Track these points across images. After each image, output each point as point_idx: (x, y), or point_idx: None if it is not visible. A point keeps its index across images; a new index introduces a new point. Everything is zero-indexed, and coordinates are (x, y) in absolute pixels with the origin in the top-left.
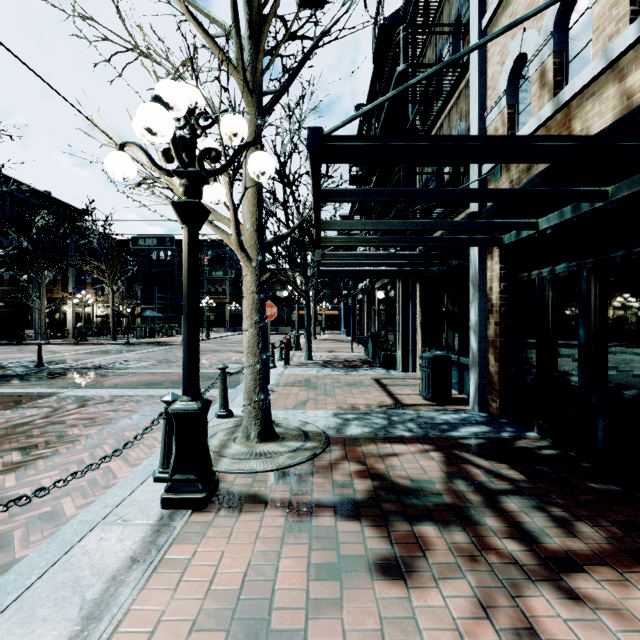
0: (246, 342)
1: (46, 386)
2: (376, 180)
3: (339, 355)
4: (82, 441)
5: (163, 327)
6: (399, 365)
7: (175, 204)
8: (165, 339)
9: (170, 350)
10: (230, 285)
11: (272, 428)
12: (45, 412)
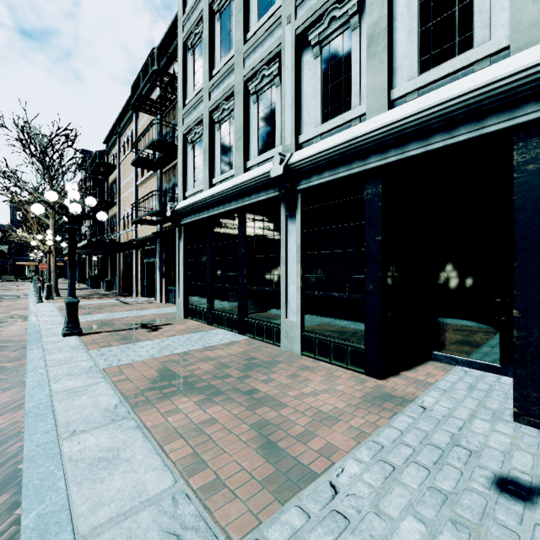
0: (52, 275)
1: None
2: None
3: None
4: None
5: None
6: (102, 287)
7: (47, 251)
8: None
9: None
10: None
11: (59, 295)
12: None
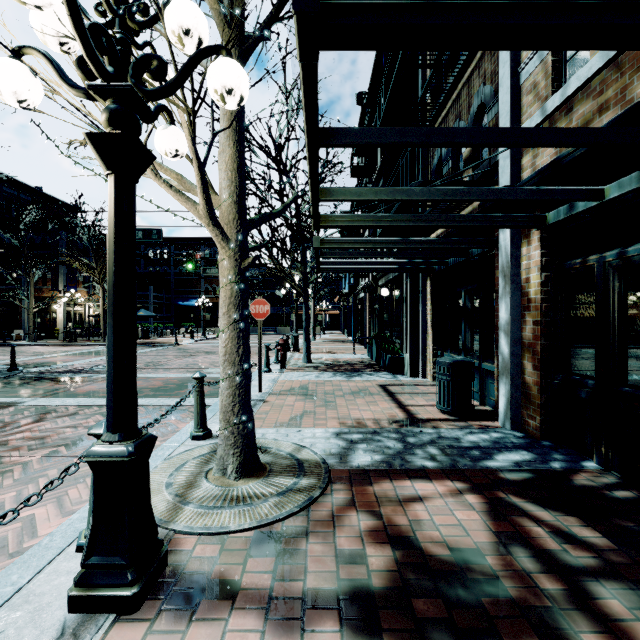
0: (222, 347)
1: (9, 394)
2: (380, 168)
3: (340, 357)
4: (16, 472)
5: (157, 327)
6: (407, 369)
7: (92, 136)
8: (159, 339)
9: (161, 351)
10: None
11: (256, 458)
12: None
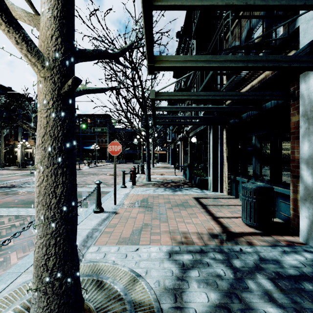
0: (35, 186)
1: None
2: None
3: (167, 177)
4: None
5: None
6: (210, 187)
7: None
8: None
9: None
10: (109, 138)
11: None
12: None
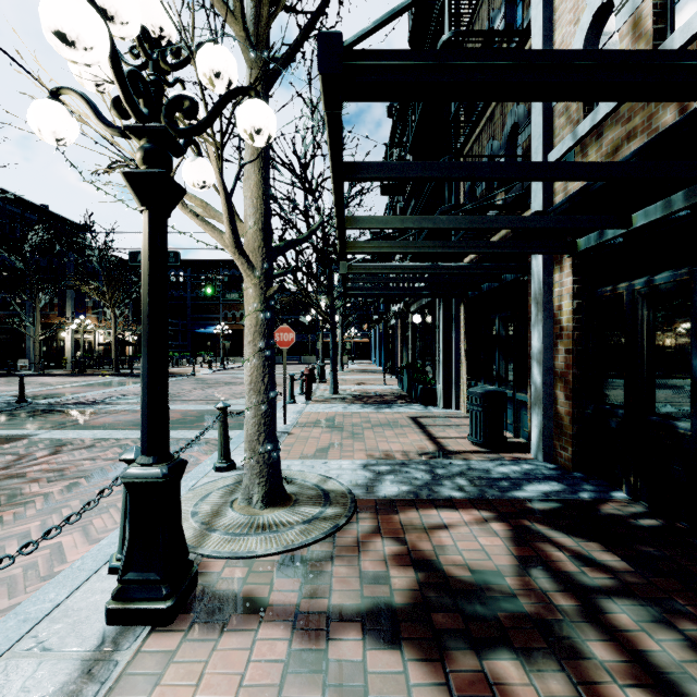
0: (247, 375)
1: (20, 426)
2: (412, 187)
3: (369, 388)
4: (38, 503)
5: (173, 356)
6: (440, 401)
7: (128, 175)
8: (175, 370)
9: (178, 382)
10: None
11: (282, 488)
12: (6, 461)
